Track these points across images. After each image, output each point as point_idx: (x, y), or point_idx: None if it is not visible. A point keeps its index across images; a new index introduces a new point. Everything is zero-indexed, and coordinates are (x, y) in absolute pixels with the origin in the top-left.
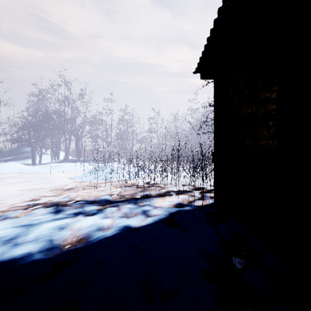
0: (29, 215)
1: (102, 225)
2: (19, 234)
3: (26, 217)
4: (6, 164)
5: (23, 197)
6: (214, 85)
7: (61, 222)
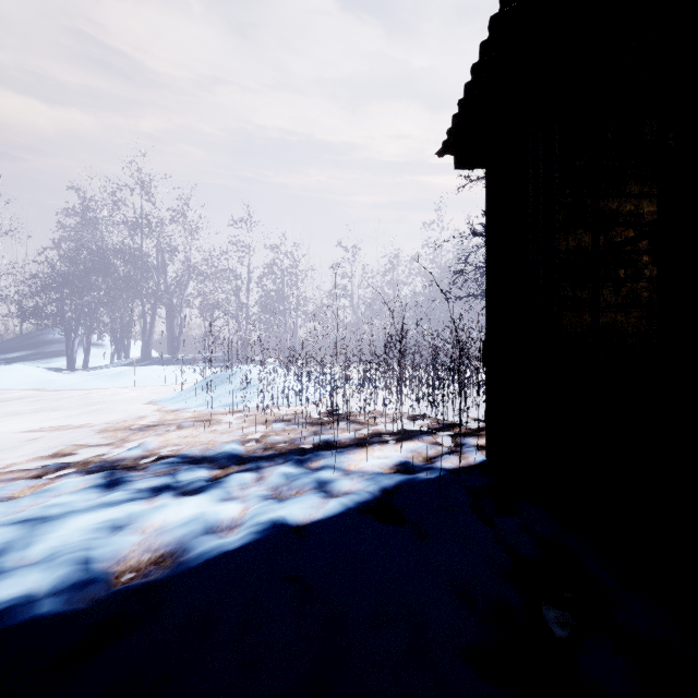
0: (43, 494)
1: (217, 520)
2: (9, 546)
3: (35, 500)
4: (7, 368)
5: (36, 447)
6: (487, 182)
7: (118, 513)
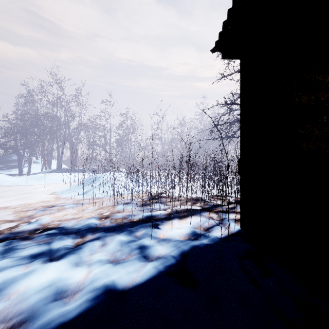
0: None
1: (65, 286)
2: None
3: None
4: None
5: None
6: (241, 66)
7: None
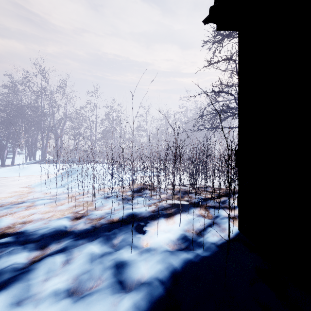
0: None
1: None
2: None
3: None
4: None
5: None
6: (240, 38)
7: None
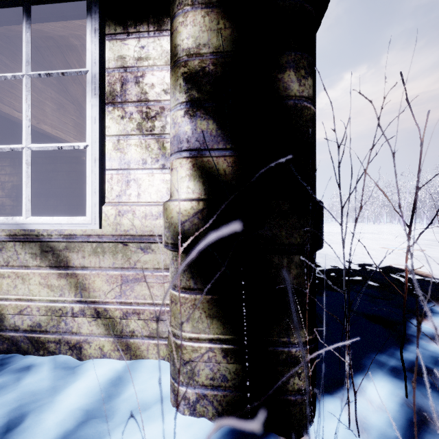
0: None
1: None
2: None
3: None
4: None
5: None
6: None
7: None
